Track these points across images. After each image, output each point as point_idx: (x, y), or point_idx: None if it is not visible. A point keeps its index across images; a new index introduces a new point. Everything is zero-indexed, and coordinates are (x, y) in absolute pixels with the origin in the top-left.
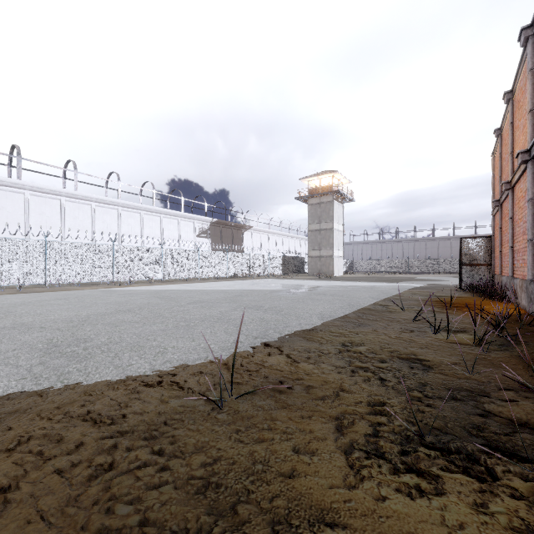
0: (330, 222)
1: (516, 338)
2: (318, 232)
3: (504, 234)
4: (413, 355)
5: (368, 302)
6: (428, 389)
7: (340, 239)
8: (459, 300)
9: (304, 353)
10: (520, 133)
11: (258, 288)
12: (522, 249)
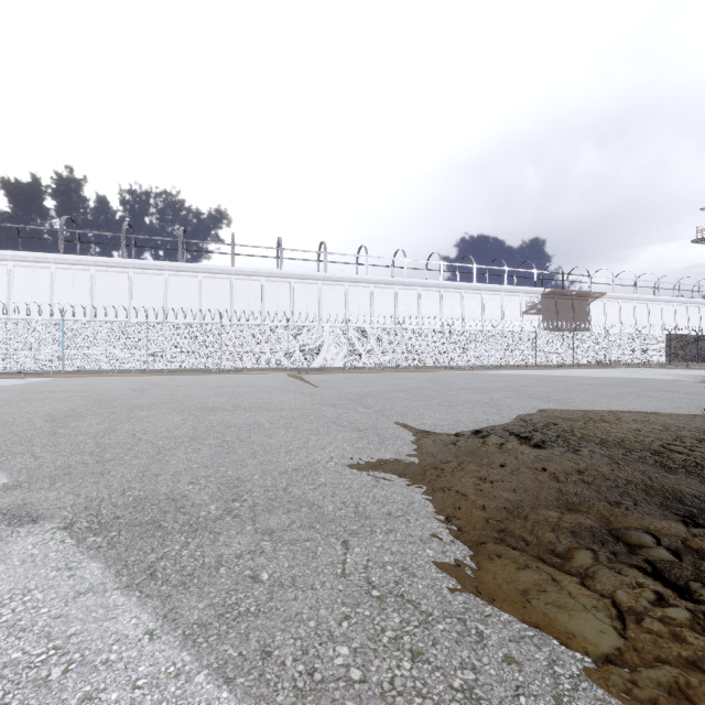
0: None
1: None
2: None
3: None
4: None
5: None
6: None
7: None
8: None
9: None
10: None
11: (644, 377)
12: None
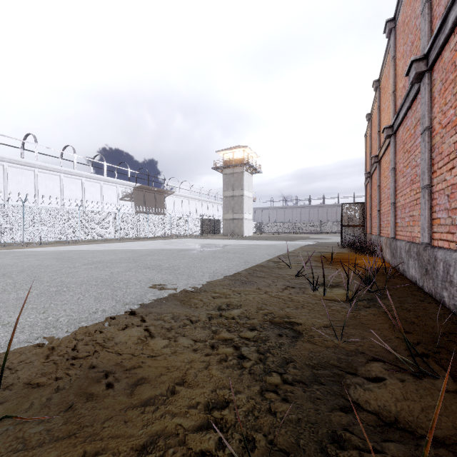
0: (242, 189)
1: (383, 291)
2: (231, 198)
3: (373, 200)
4: (286, 318)
5: (263, 259)
6: (290, 368)
7: (250, 204)
8: (339, 256)
9: (170, 322)
10: (385, 114)
11: (170, 247)
12: (387, 211)
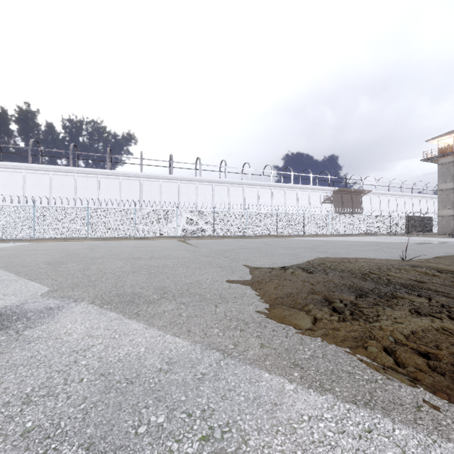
0: None
1: None
2: (451, 191)
3: None
4: None
5: None
6: None
7: None
8: None
9: (433, 259)
10: None
11: (387, 241)
12: None
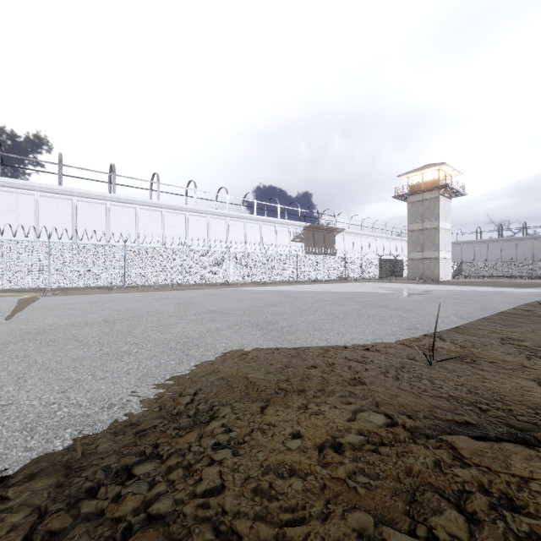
0: (436, 220)
1: None
2: (420, 232)
3: None
4: None
5: (505, 306)
6: None
7: (447, 238)
8: None
9: (467, 342)
10: None
11: (366, 290)
12: None
